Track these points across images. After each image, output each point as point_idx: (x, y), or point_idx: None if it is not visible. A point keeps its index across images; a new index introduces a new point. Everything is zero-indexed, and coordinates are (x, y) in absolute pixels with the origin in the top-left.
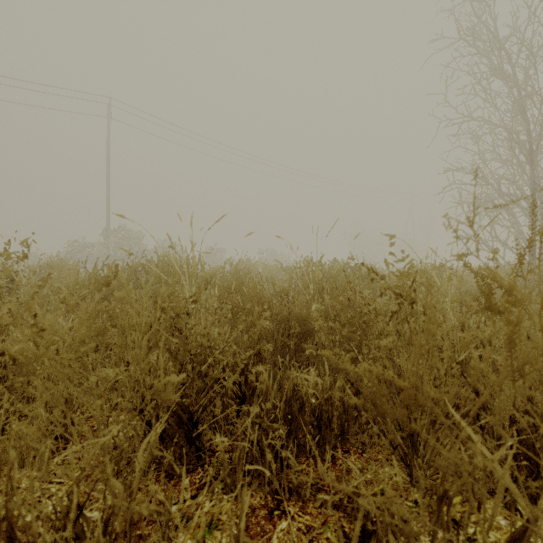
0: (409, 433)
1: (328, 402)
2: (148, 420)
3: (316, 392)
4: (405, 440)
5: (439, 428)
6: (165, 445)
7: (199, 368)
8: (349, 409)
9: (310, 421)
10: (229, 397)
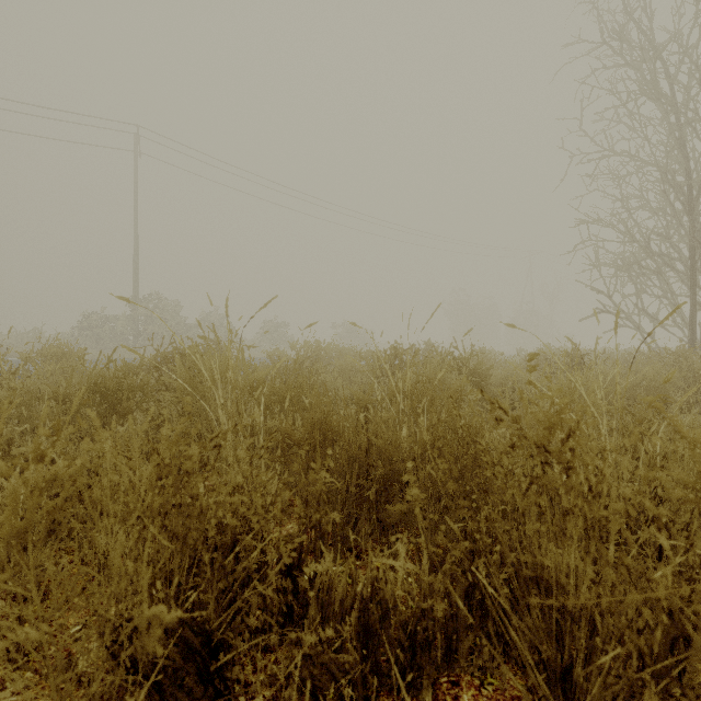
0: (560, 676)
1: (427, 616)
2: (131, 658)
3: (408, 588)
4: (552, 687)
5: (615, 683)
6: (162, 695)
7: (221, 561)
8: (460, 613)
9: (399, 638)
10: (274, 589)
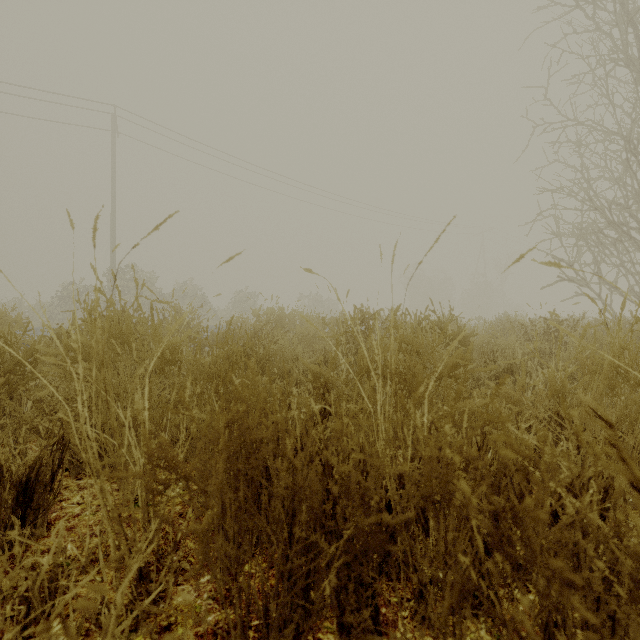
0: None
1: None
2: None
3: None
4: None
5: None
6: None
7: None
8: None
9: None
10: None
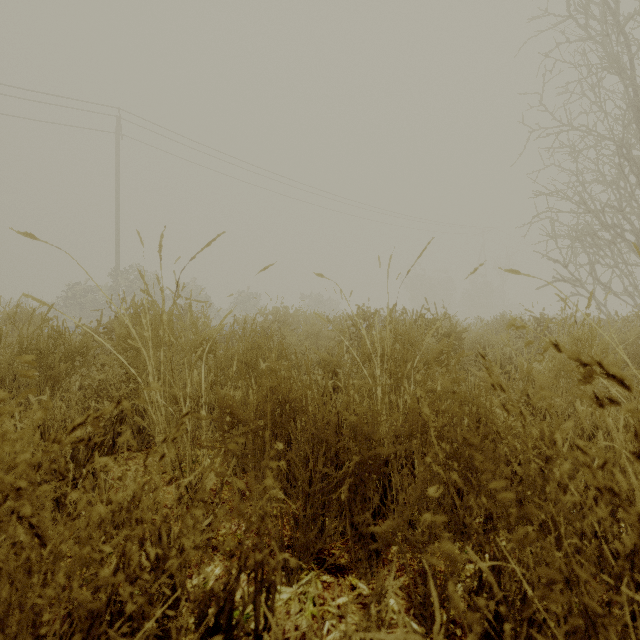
0: None
1: None
2: None
3: None
4: None
5: None
6: None
7: None
8: None
9: None
10: None
